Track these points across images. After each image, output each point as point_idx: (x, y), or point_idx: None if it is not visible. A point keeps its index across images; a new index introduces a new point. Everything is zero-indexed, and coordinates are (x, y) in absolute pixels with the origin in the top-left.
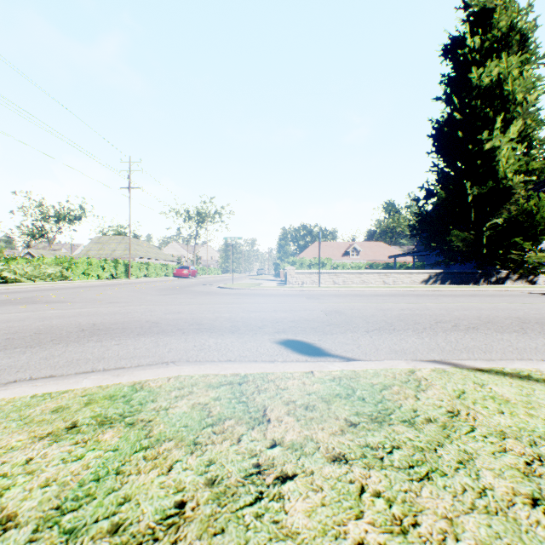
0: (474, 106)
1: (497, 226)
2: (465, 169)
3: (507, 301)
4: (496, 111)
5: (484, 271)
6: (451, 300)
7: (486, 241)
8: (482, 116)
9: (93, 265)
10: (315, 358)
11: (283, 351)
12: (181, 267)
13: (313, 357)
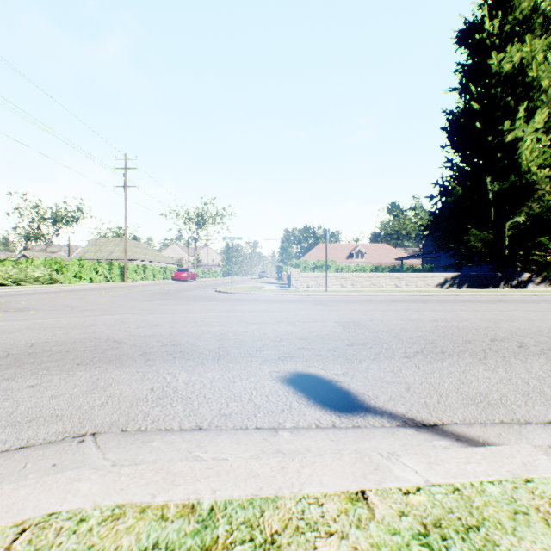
0: (493, 96)
1: (519, 225)
2: (482, 163)
3: (550, 308)
4: (518, 101)
5: (504, 273)
6: (483, 307)
7: (507, 241)
8: (502, 105)
9: (85, 267)
10: (348, 420)
11: (293, 400)
12: (180, 270)
13: (344, 415)
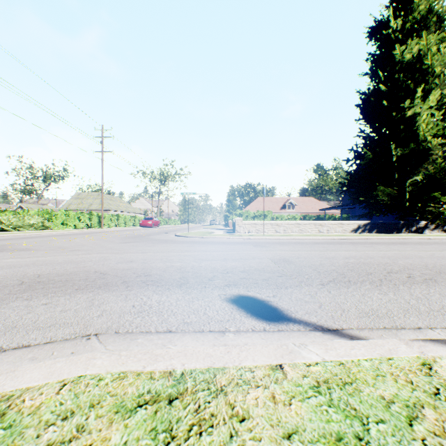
0: (397, 79)
1: (417, 183)
2: (388, 133)
3: (438, 248)
4: (416, 83)
5: (405, 221)
6: (386, 247)
7: (408, 195)
8: (404, 87)
9: (70, 216)
10: (275, 326)
11: (236, 313)
12: (146, 219)
13: (272, 323)
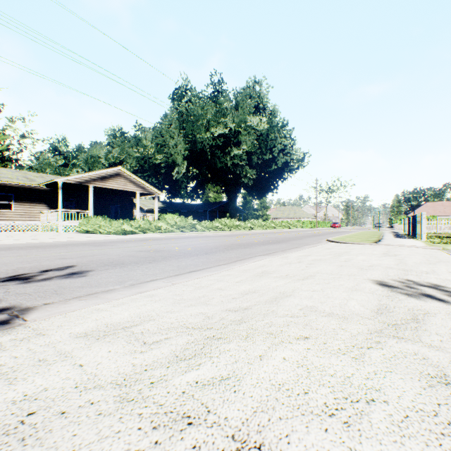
0: None
1: None
2: None
3: None
4: None
5: None
6: None
7: None
8: None
9: (307, 223)
10: None
11: None
12: (333, 223)
13: None
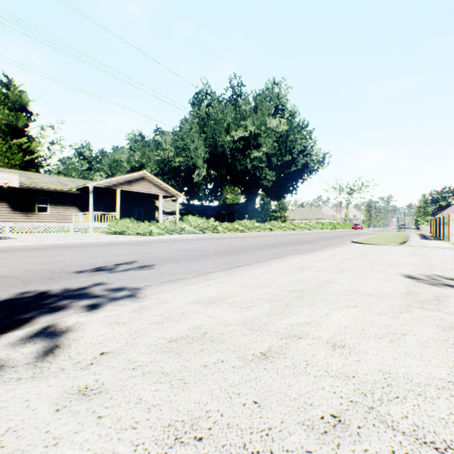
0: None
1: None
2: None
3: None
4: None
5: None
6: None
7: None
8: None
9: (327, 224)
10: None
11: None
12: (354, 224)
13: None
